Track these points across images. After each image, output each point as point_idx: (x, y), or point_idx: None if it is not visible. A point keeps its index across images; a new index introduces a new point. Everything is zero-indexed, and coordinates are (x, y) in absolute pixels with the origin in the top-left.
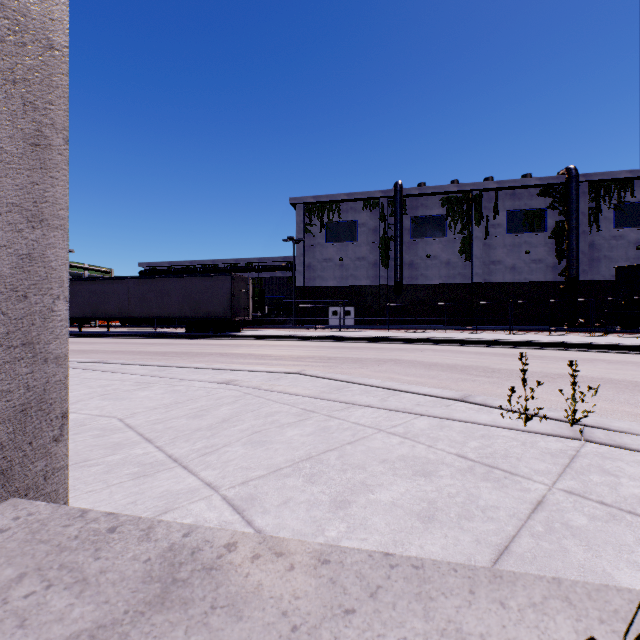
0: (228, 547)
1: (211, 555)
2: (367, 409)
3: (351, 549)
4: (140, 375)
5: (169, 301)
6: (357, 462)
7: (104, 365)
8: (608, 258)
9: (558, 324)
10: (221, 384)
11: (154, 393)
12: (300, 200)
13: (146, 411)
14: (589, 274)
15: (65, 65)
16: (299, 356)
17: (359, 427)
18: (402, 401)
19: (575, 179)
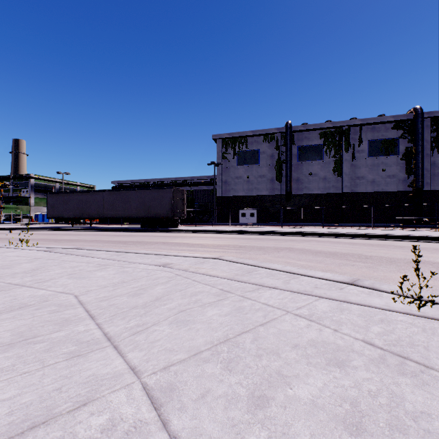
0: None
1: None
2: (274, 290)
3: None
4: (102, 258)
5: (130, 206)
6: (271, 346)
7: (79, 251)
8: None
9: (408, 222)
10: (159, 266)
11: (108, 273)
12: (219, 136)
13: (98, 289)
14: (431, 185)
15: None
16: (218, 245)
17: (269, 308)
18: (302, 284)
19: (421, 116)
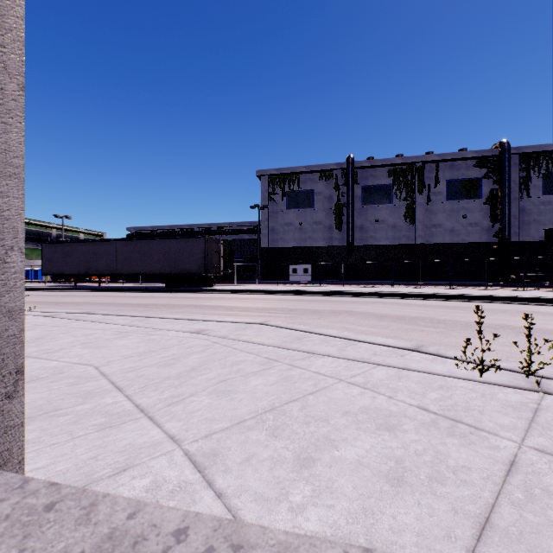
0: (177, 535)
1: (156, 547)
2: (327, 358)
3: (322, 541)
4: (121, 325)
5: (151, 260)
6: (320, 414)
7: (91, 316)
8: (537, 221)
9: (492, 280)
10: (192, 333)
11: (131, 342)
12: (265, 172)
13: (121, 359)
14: (520, 236)
15: (20, 8)
16: (263, 308)
17: (320, 377)
18: (359, 351)
19: (507, 152)
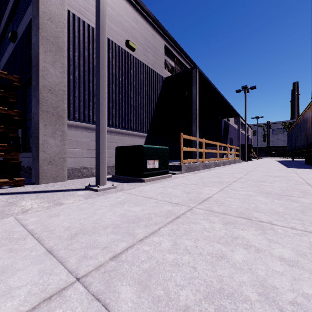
0: None
1: None
2: None
3: None
4: None
5: None
6: None
7: None
8: None
9: None
10: None
11: None
12: None
13: None
14: None
15: None
16: None
17: None
18: None
19: None
